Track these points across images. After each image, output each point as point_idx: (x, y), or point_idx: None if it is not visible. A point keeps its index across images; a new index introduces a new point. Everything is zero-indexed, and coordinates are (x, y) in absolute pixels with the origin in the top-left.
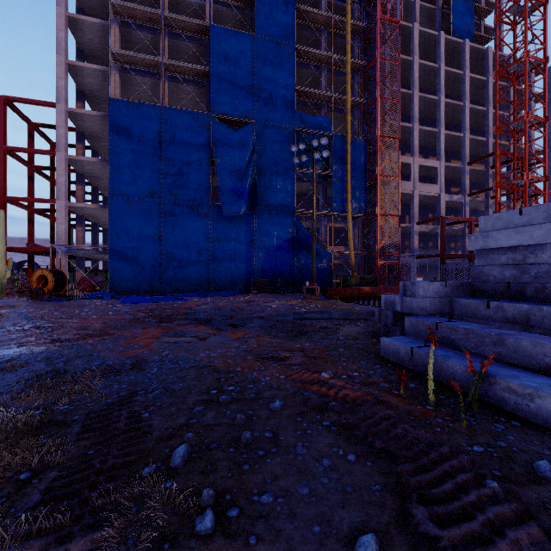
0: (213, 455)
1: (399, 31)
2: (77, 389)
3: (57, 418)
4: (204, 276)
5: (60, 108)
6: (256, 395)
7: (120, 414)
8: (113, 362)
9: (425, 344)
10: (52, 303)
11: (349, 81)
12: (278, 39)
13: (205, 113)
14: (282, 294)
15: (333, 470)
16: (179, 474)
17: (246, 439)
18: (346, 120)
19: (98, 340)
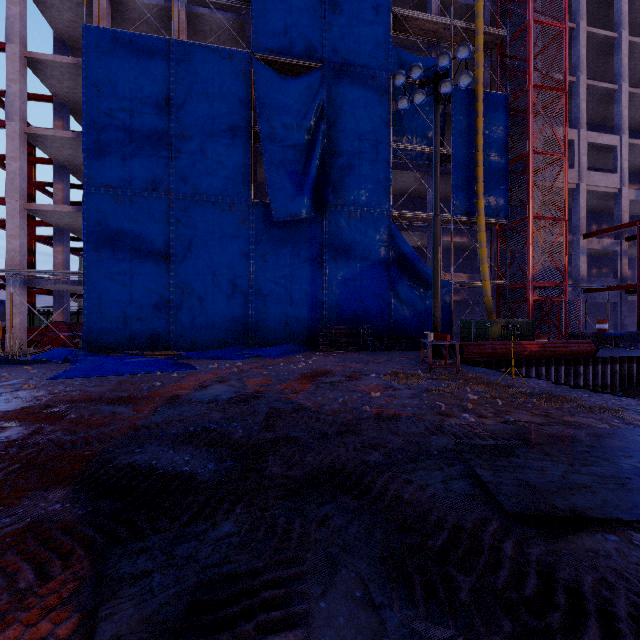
0: None
1: None
2: None
3: None
4: (241, 321)
5: (13, 51)
6: None
7: None
8: None
9: None
10: None
11: None
12: None
13: (242, 50)
14: (373, 353)
15: None
16: None
17: None
18: (475, 61)
19: None
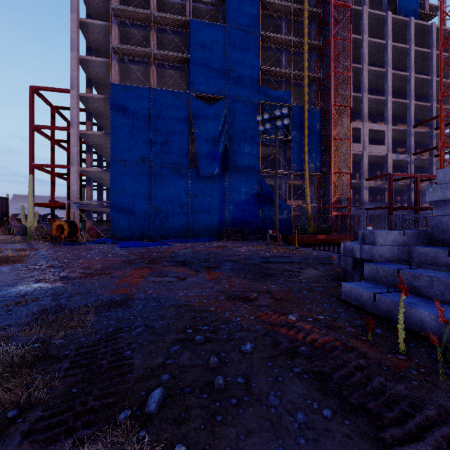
0: (186, 401)
1: (350, 14)
2: (72, 324)
3: (51, 352)
4: (185, 226)
5: (74, 94)
6: (228, 336)
7: (106, 351)
8: (106, 299)
9: (388, 290)
10: (66, 247)
11: (306, 59)
12: (246, 27)
13: (185, 92)
14: (249, 241)
15: (309, 428)
16: (153, 422)
17: (219, 385)
18: (304, 92)
19: (97, 279)
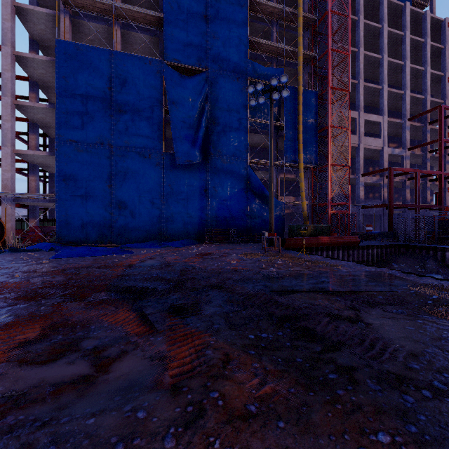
0: None
1: None
2: None
3: None
4: (156, 226)
5: (6, 51)
6: None
7: None
8: None
9: None
10: None
11: (300, 33)
12: None
13: (157, 59)
14: (237, 244)
15: None
16: None
17: None
18: (298, 71)
19: None
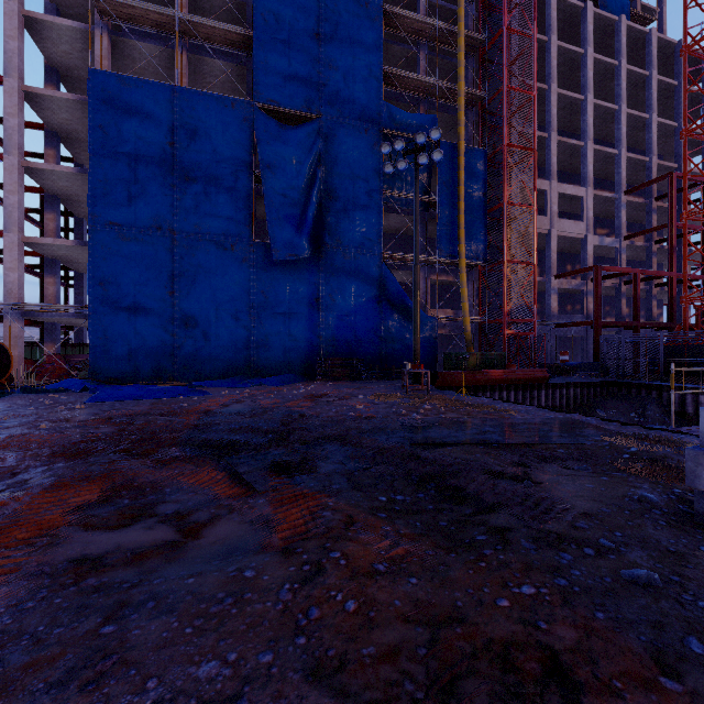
0: None
1: None
2: None
3: None
4: (243, 354)
5: (11, 85)
6: None
7: None
8: None
9: None
10: None
11: (462, 62)
12: None
13: (244, 100)
14: (365, 382)
15: None
16: None
17: None
18: (458, 120)
19: None
